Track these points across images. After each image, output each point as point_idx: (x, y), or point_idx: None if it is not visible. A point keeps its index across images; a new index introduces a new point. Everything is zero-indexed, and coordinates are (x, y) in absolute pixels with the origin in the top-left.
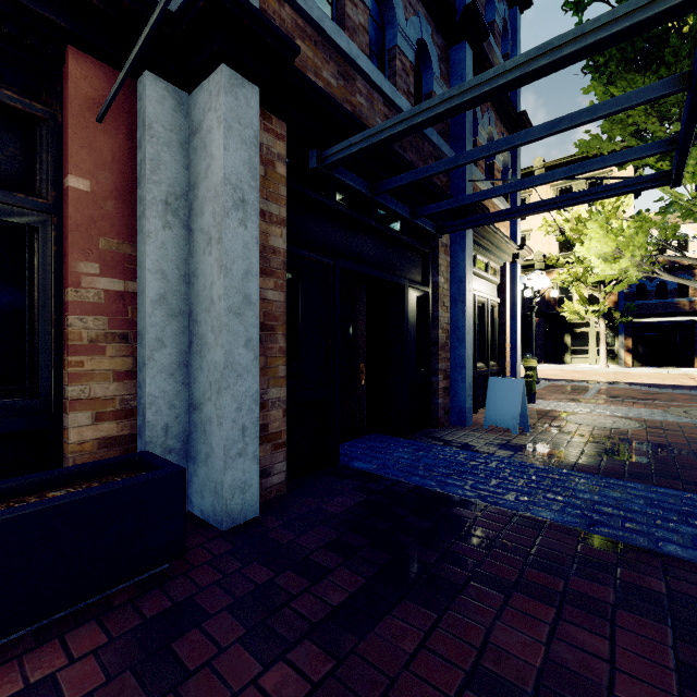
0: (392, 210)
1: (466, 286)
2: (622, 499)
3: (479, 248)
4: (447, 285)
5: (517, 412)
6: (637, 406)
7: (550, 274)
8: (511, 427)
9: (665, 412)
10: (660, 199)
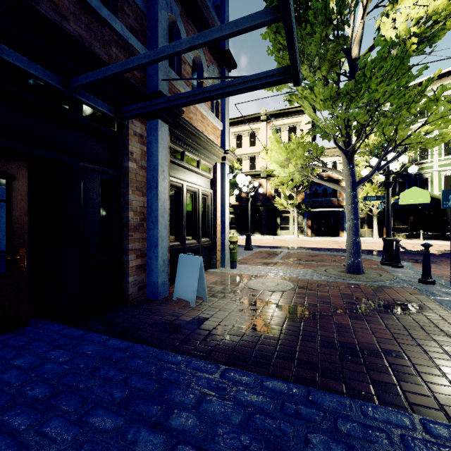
0: (22, 69)
1: (159, 174)
2: (220, 417)
3: (186, 146)
4: (142, 172)
5: (195, 286)
6: (300, 267)
7: (269, 181)
8: (190, 299)
9: (314, 271)
10: (309, 123)
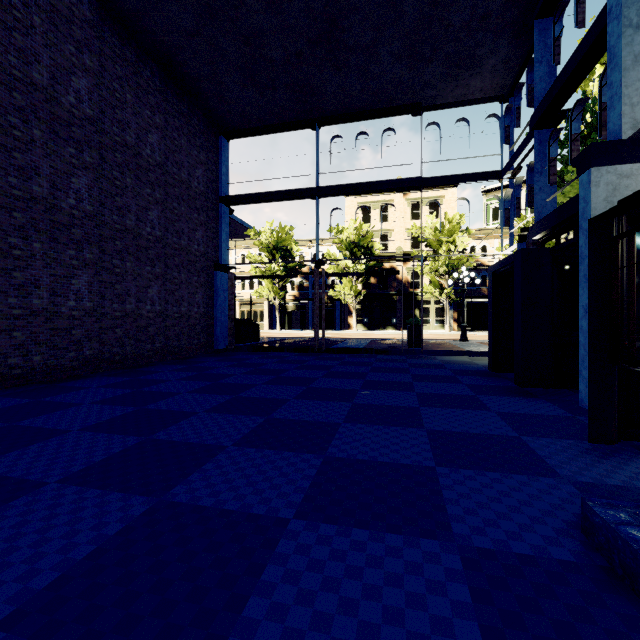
0: None
1: None
2: None
3: None
4: None
5: None
6: None
7: (405, 264)
8: None
9: None
10: None
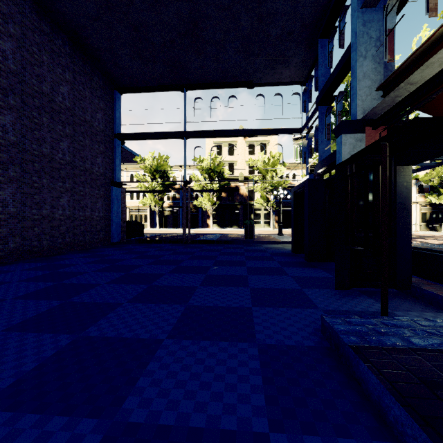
0: None
1: None
2: None
3: None
4: None
5: None
6: None
7: (245, 184)
8: None
9: None
10: None
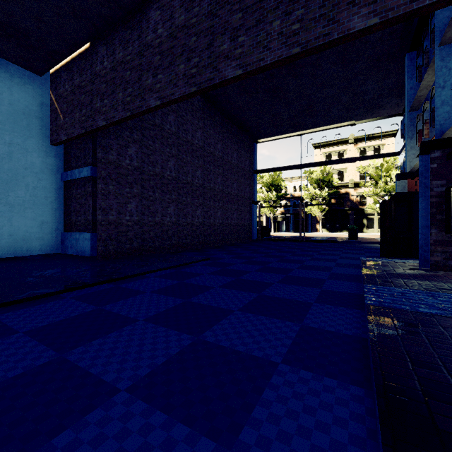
0: None
1: None
2: None
3: None
4: None
5: None
6: None
7: (356, 190)
8: None
9: None
10: None
